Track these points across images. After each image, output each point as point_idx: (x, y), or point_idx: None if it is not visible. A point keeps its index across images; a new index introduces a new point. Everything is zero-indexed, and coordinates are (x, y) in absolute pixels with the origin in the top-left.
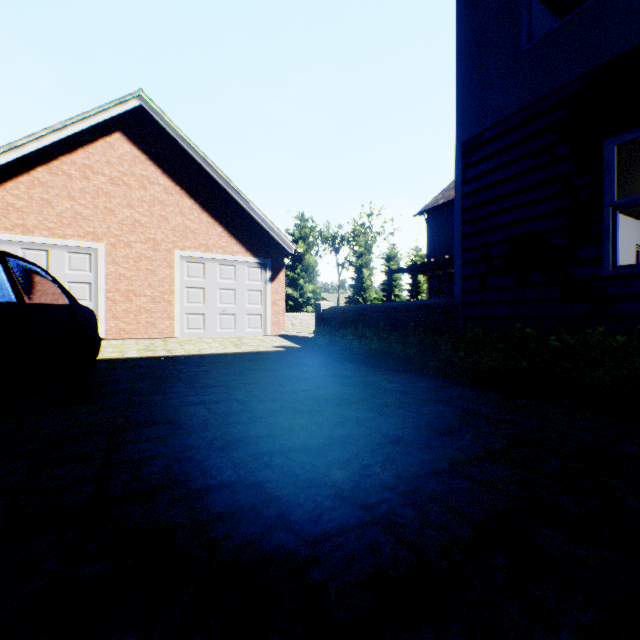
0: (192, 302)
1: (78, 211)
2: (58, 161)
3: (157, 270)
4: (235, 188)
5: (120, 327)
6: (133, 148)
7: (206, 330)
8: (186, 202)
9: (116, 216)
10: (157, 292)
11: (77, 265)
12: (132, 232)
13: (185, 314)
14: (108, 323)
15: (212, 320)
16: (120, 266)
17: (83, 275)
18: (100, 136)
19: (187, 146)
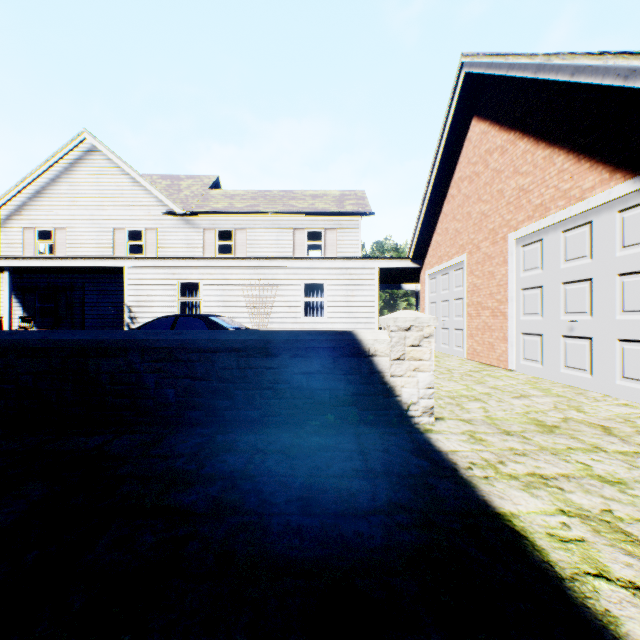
0: (527, 313)
1: (456, 228)
2: (449, 189)
3: (495, 271)
4: (541, 62)
5: (473, 347)
6: (480, 125)
7: (544, 365)
8: (518, 149)
9: (471, 218)
10: (495, 302)
11: (457, 282)
12: (479, 230)
13: (520, 334)
14: (467, 341)
15: (551, 347)
16: (473, 275)
17: (459, 291)
18: (464, 139)
19: (493, 69)
